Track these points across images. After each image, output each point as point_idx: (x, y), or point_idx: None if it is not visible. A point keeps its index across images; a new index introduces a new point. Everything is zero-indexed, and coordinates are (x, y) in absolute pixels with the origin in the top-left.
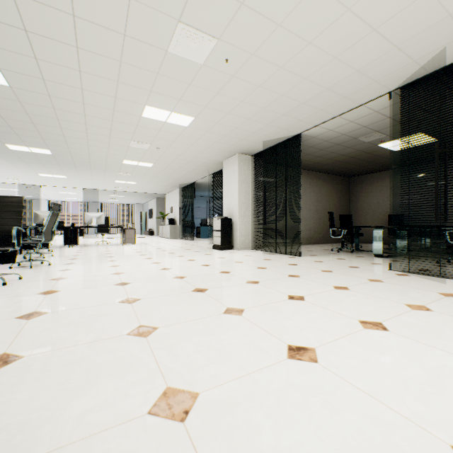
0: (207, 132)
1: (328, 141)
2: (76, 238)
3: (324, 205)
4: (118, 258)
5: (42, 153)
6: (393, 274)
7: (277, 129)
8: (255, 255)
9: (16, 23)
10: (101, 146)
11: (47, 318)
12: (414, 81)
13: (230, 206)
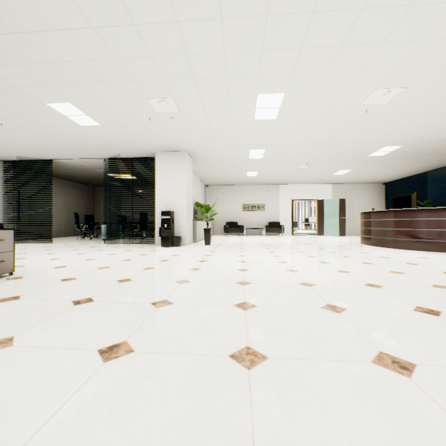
0: None
1: (74, 167)
2: None
3: (74, 206)
4: None
5: None
6: (104, 245)
7: (33, 153)
8: None
9: None
10: None
11: None
12: (114, 158)
13: None
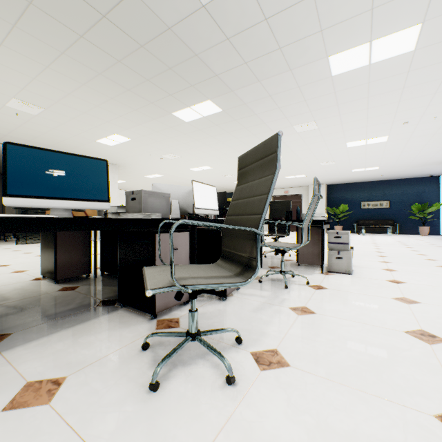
0: None
1: None
2: None
3: None
4: None
5: None
6: (31, 245)
7: None
8: None
9: (10, 45)
10: None
11: None
12: None
13: None
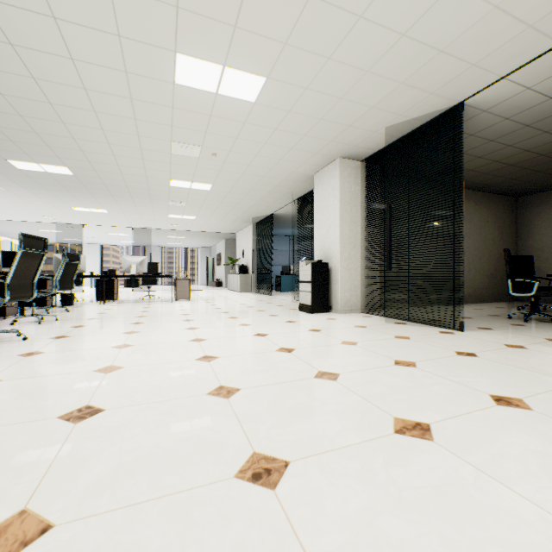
0: (288, 114)
1: (509, 120)
2: (111, 292)
3: (476, 242)
4: (144, 327)
5: (61, 174)
6: None
7: (419, 94)
8: (372, 325)
9: None
10: (132, 156)
11: None
12: None
13: (326, 243)
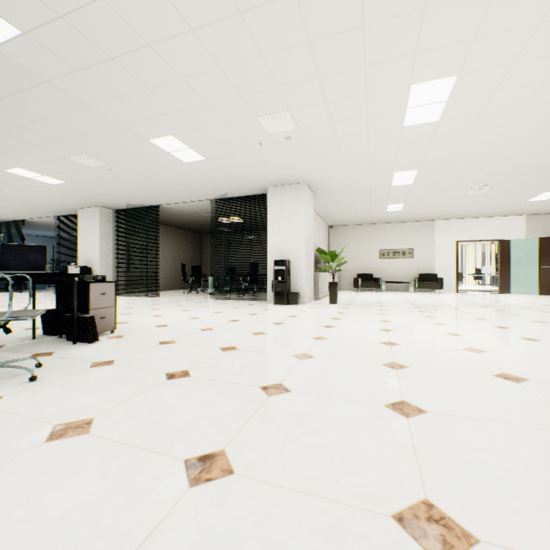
0: (73, 190)
1: (180, 212)
2: None
3: (181, 256)
4: None
5: None
6: (210, 300)
7: (141, 200)
8: (120, 298)
9: None
10: None
11: (17, 324)
12: (221, 198)
13: (89, 255)
